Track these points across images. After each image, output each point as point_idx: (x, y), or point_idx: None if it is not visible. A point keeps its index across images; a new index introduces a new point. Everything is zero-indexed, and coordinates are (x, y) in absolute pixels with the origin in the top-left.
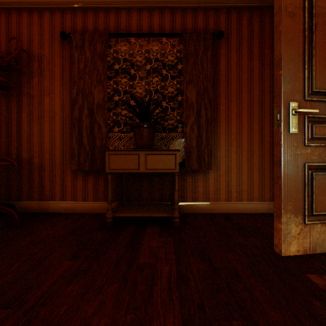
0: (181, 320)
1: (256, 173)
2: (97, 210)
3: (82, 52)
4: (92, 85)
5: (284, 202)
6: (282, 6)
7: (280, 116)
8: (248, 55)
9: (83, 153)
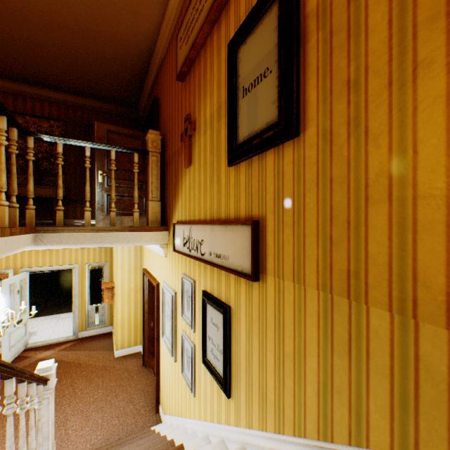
0: None
1: None
2: None
3: None
4: None
5: (97, 207)
6: (97, 136)
7: (96, 176)
8: None
9: None
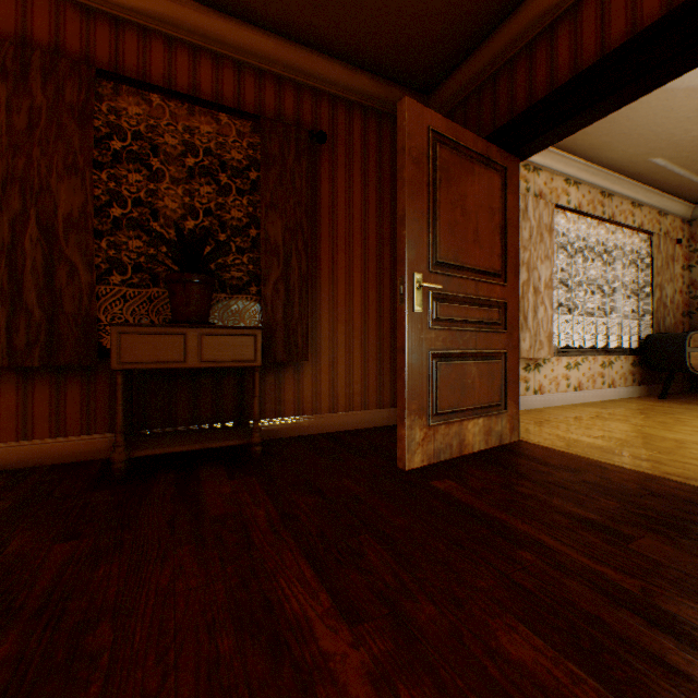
0: (302, 551)
1: (374, 365)
2: (61, 458)
3: (21, 89)
4: (52, 173)
5: (409, 400)
6: (407, 148)
7: (405, 290)
8: (363, 180)
9: (25, 327)
